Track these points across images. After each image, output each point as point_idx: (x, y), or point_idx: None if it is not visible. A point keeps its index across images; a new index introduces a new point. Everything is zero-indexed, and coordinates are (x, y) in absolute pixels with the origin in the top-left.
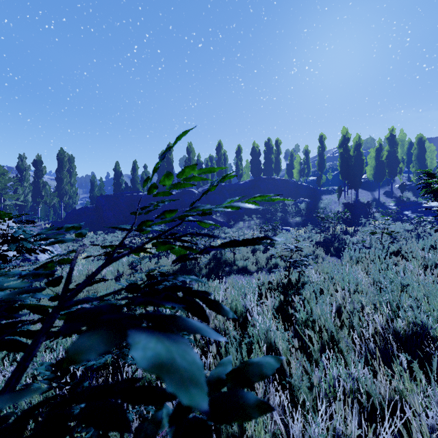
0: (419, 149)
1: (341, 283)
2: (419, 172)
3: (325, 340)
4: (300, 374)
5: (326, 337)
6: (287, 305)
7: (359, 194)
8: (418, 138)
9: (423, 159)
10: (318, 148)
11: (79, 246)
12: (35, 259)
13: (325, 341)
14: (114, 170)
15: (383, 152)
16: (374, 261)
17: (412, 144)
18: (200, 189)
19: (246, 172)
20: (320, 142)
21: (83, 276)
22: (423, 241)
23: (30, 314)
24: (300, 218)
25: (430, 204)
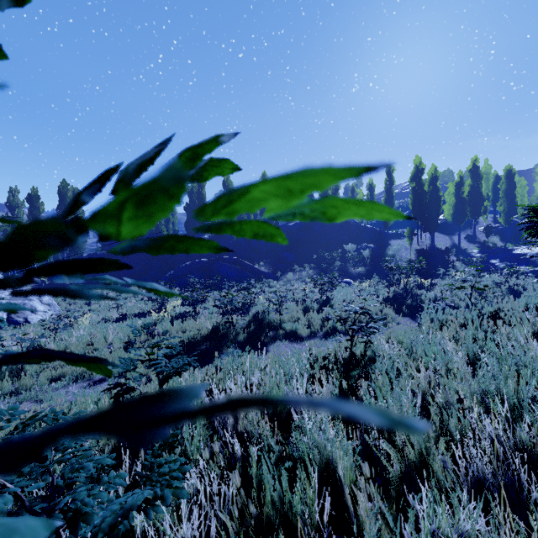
0: (507, 184)
1: (423, 359)
2: (522, 208)
3: (410, 457)
4: (373, 518)
5: (411, 452)
6: (350, 393)
7: (435, 239)
8: (507, 170)
9: (513, 196)
10: (385, 182)
11: (84, 303)
12: (24, 320)
13: (410, 459)
14: None
15: (464, 188)
16: (464, 326)
17: (499, 178)
18: None
19: None
20: (388, 174)
21: (83, 344)
22: (525, 299)
23: (6, 397)
24: (364, 268)
25: (522, 251)
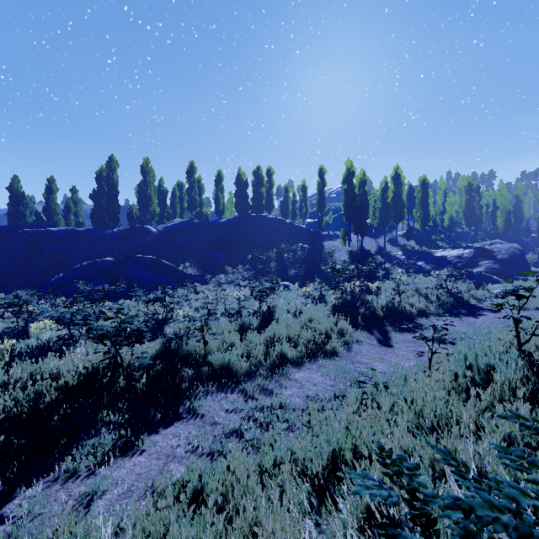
0: (422, 192)
1: None
2: None
3: None
4: None
5: None
6: None
7: (363, 241)
8: (422, 180)
9: (427, 204)
10: (318, 184)
11: None
12: None
13: None
14: (9, 190)
15: (389, 193)
16: None
17: (412, 188)
18: (160, 226)
19: (229, 208)
20: (320, 175)
21: None
22: None
23: None
24: (301, 270)
25: (442, 254)
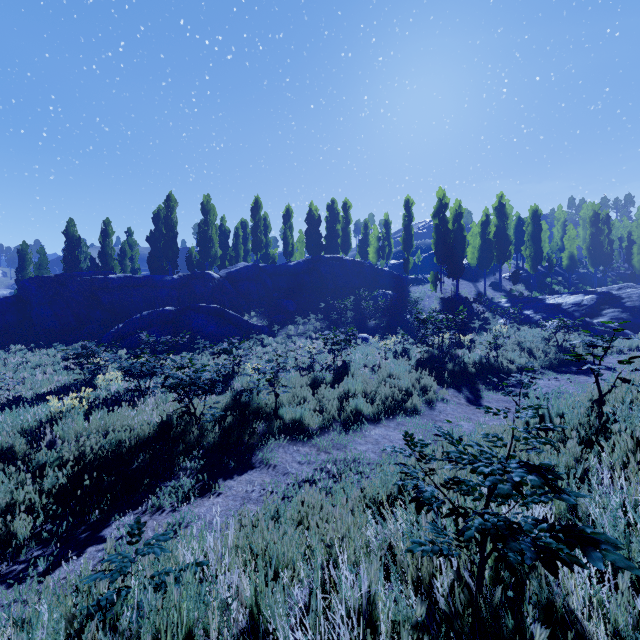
0: (533, 226)
1: None
2: None
3: None
4: None
5: None
6: None
7: (459, 286)
8: (533, 211)
9: (539, 240)
10: (403, 218)
11: None
12: None
13: None
14: (65, 234)
15: (491, 228)
16: None
17: (521, 220)
18: (223, 271)
19: (299, 249)
20: (406, 208)
21: None
22: None
23: None
24: (382, 320)
25: (555, 301)
